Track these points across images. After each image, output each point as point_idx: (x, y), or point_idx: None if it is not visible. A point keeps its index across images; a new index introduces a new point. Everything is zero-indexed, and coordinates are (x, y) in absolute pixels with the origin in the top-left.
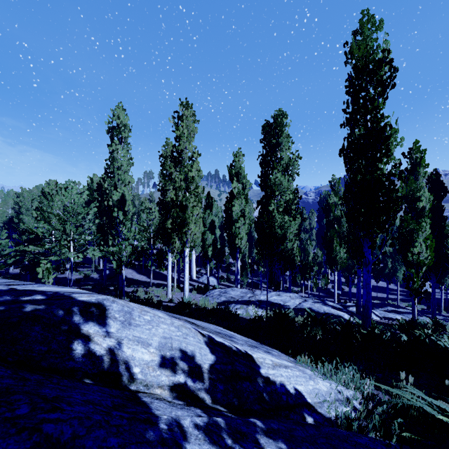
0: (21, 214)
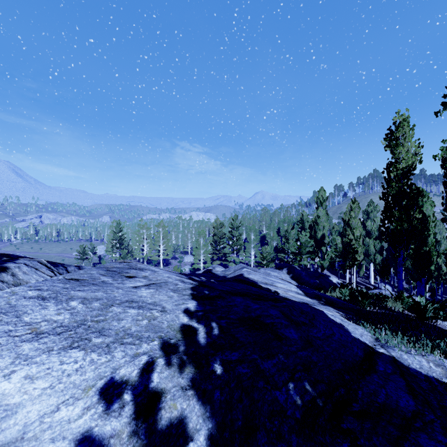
0: (269, 234)
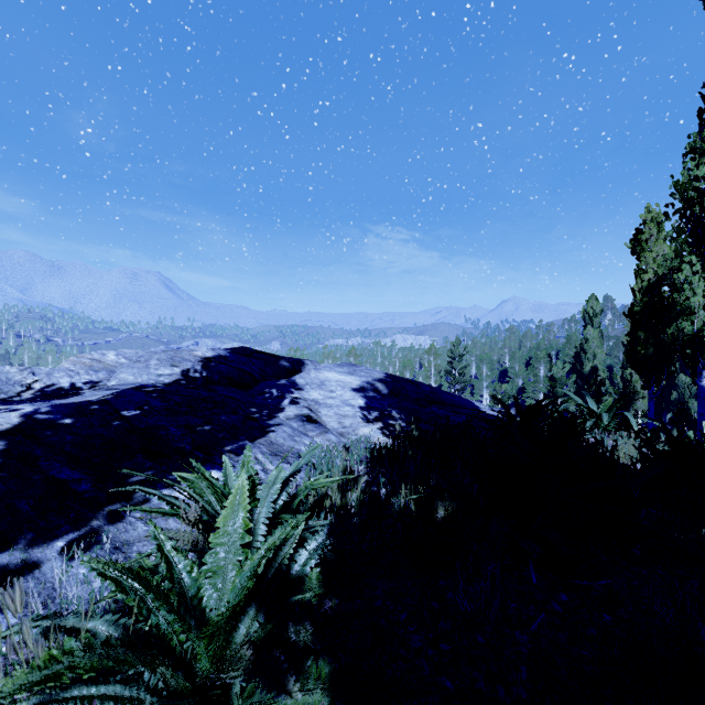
0: (512, 367)
